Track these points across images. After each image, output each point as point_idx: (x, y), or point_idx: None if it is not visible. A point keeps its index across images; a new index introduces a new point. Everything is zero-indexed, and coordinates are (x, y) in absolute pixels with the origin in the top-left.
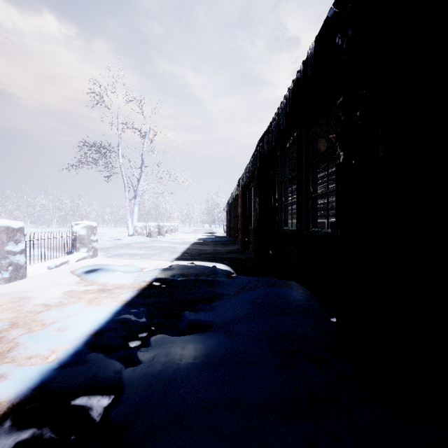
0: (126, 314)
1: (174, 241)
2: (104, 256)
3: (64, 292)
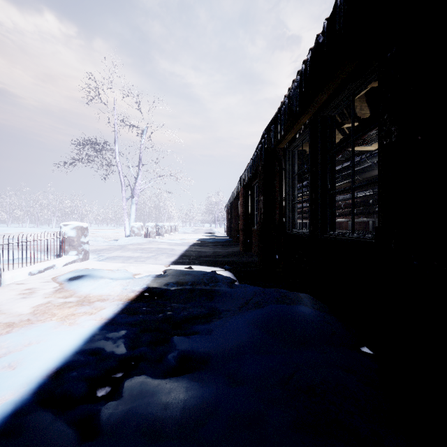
0: (101, 341)
1: (172, 242)
2: (96, 259)
3: (36, 307)
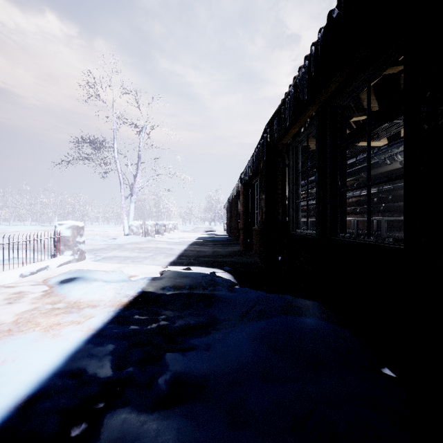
0: (84, 359)
1: (171, 241)
2: (92, 259)
3: (21, 314)
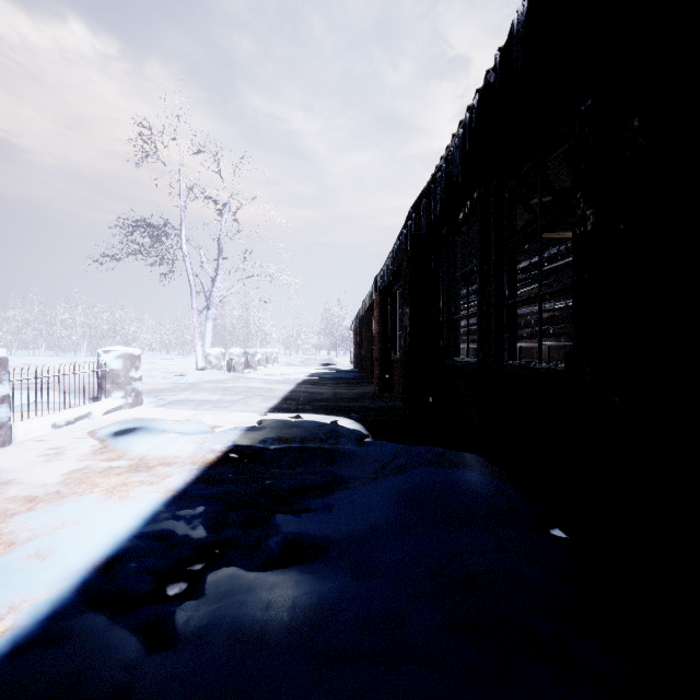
0: (169, 521)
1: (270, 379)
2: (153, 404)
3: (68, 474)
